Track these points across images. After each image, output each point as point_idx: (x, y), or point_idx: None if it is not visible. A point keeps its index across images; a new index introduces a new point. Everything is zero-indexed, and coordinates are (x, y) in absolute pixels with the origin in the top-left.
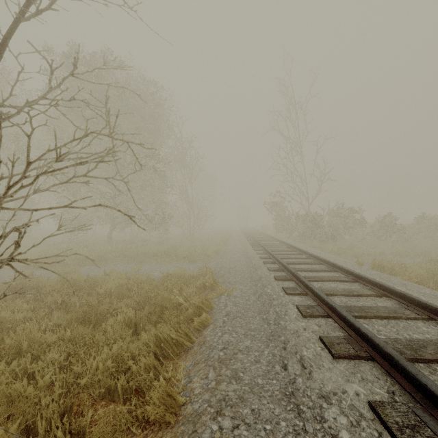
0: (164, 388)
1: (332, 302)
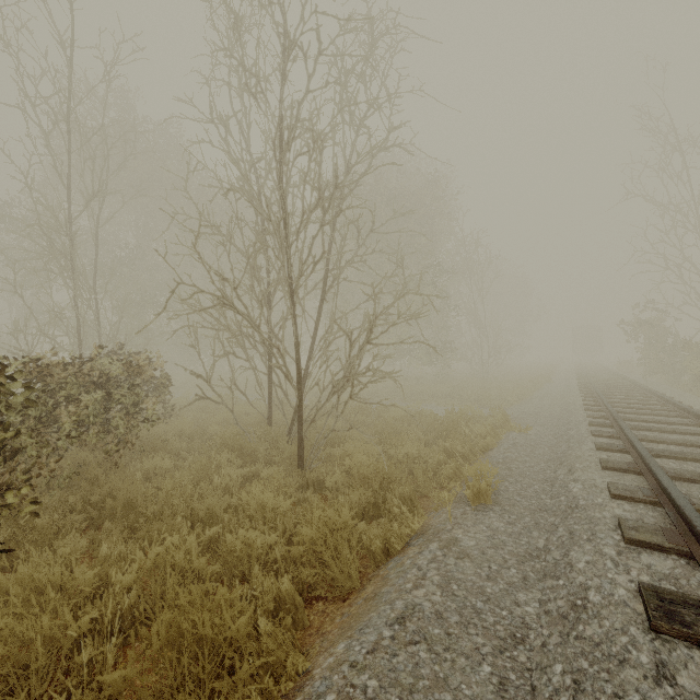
0: (454, 463)
1: (633, 439)
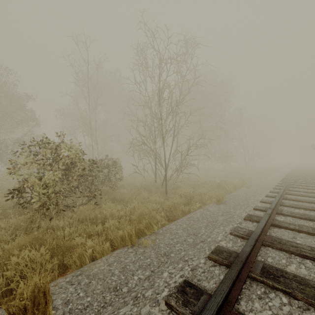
0: (216, 194)
1: (282, 188)
